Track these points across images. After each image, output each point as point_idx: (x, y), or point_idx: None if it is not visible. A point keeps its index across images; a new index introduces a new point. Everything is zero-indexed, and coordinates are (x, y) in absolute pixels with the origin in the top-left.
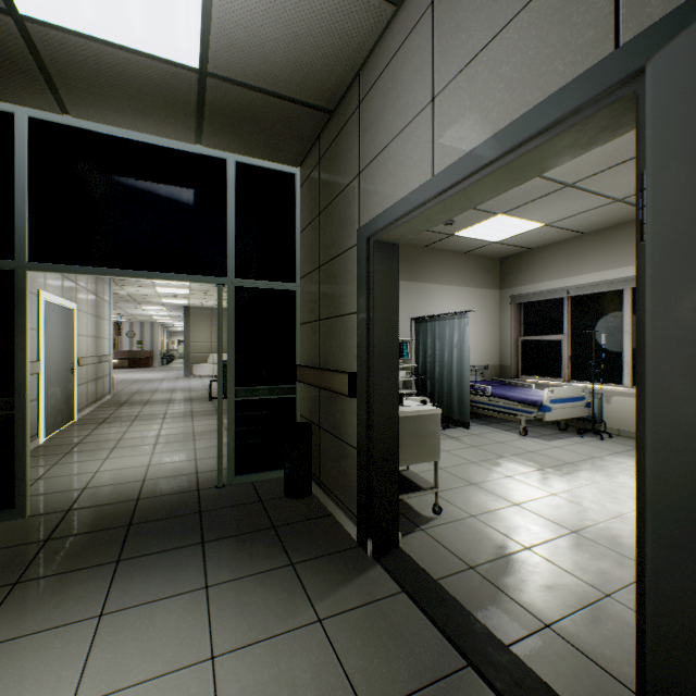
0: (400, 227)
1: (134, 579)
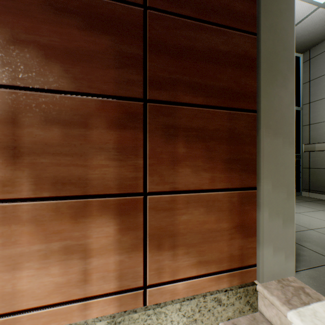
0: None
1: None
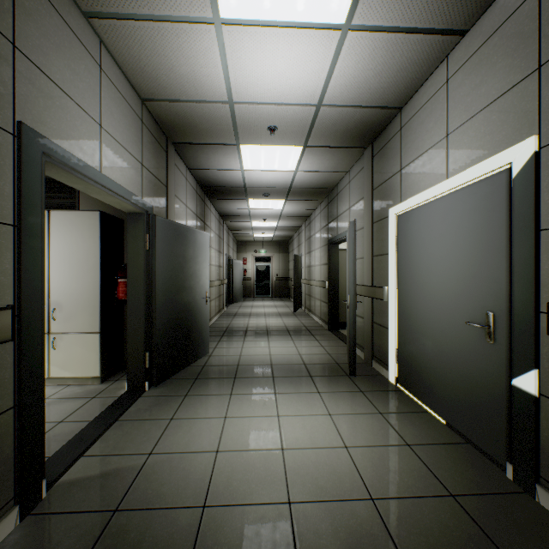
0: (73, 176)
1: (273, 544)
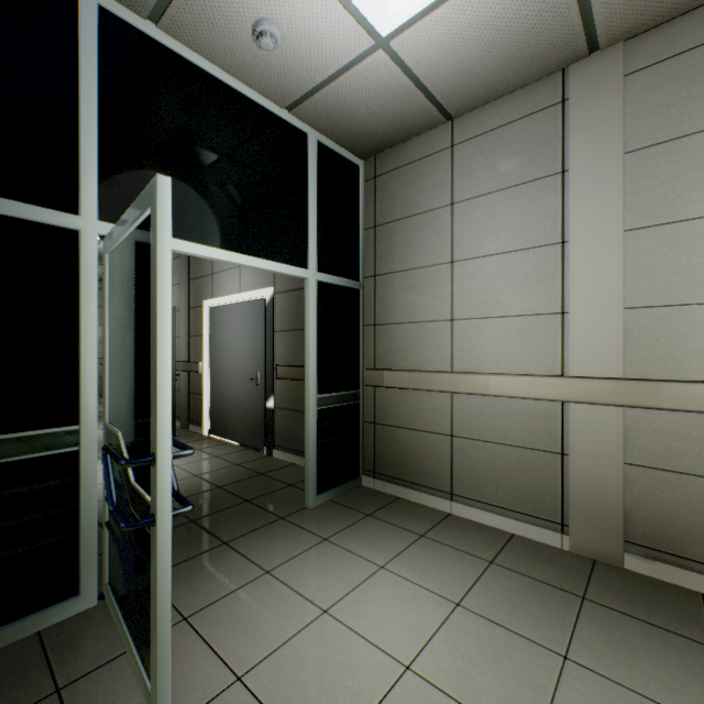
0: None
1: None
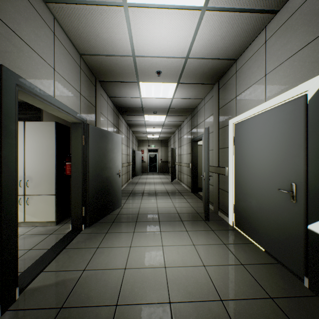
0: (36, 99)
1: None
